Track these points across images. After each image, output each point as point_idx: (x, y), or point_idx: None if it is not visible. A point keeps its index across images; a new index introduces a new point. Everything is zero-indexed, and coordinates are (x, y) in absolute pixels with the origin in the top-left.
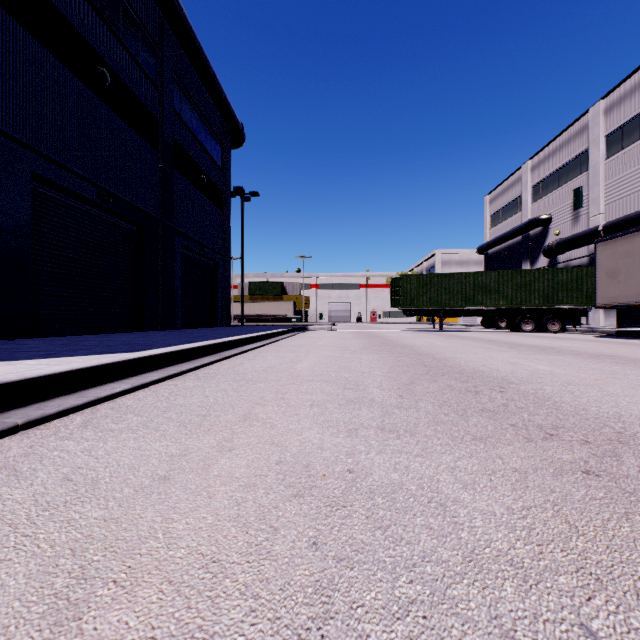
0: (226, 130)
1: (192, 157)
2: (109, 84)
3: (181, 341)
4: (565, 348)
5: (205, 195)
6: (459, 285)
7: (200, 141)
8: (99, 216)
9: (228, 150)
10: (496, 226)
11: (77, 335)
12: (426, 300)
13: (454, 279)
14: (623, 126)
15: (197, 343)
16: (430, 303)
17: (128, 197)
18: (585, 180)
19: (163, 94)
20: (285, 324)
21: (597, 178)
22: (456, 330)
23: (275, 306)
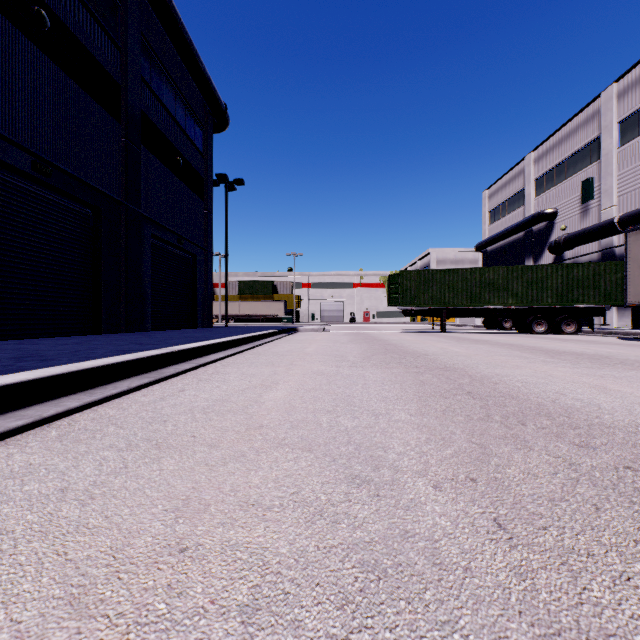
0: (207, 111)
1: (165, 135)
2: (49, 30)
3: (113, 351)
4: (621, 357)
5: (182, 180)
6: (464, 282)
7: (176, 119)
8: (37, 192)
9: (210, 133)
10: (496, 222)
11: (2, 340)
12: (428, 298)
13: (458, 275)
14: (639, 110)
15: (123, 356)
16: (432, 302)
17: (78, 172)
18: (595, 170)
19: (126, 56)
20: (275, 324)
21: (610, 167)
22: (459, 331)
23: (265, 306)
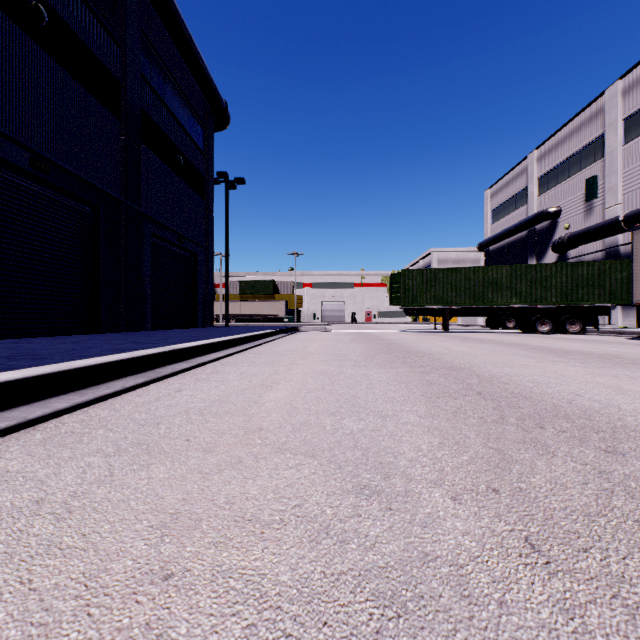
0: (208, 109)
1: (166, 133)
2: (47, 25)
3: (109, 350)
4: (631, 356)
5: (182, 178)
6: (467, 281)
7: (176, 116)
8: (35, 190)
9: (211, 131)
10: (498, 221)
11: None
12: (430, 298)
13: (461, 274)
14: None
15: (119, 355)
16: (434, 301)
17: (76, 169)
18: (600, 168)
19: (126, 52)
20: (276, 324)
21: (614, 165)
22: (461, 331)
23: (266, 305)
